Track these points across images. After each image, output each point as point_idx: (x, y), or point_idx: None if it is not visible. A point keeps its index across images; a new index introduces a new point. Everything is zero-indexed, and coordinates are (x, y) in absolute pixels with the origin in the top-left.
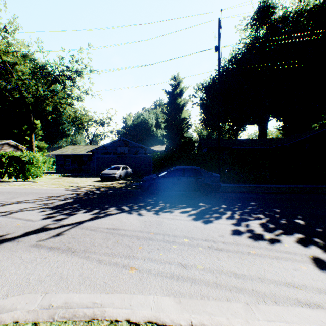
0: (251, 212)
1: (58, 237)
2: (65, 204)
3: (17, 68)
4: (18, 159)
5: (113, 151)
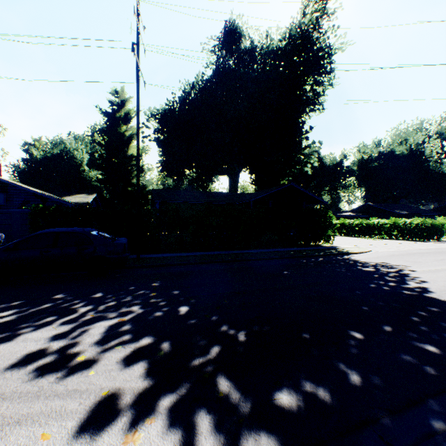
0: (130, 301)
1: None
2: None
3: None
4: None
5: None
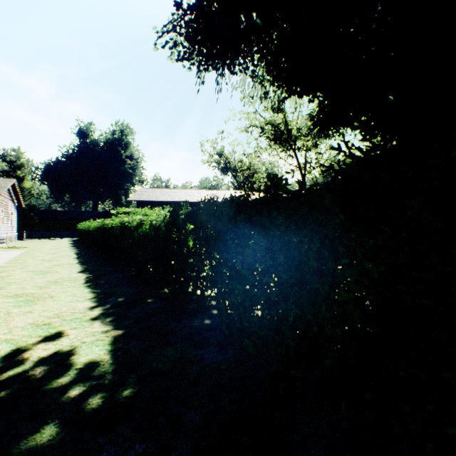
0: None
1: None
2: None
3: None
4: None
5: None
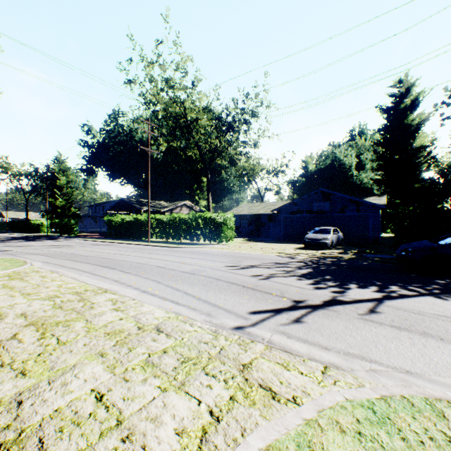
0: None
1: (378, 314)
2: (310, 274)
3: (200, 123)
4: (213, 220)
5: (306, 208)
